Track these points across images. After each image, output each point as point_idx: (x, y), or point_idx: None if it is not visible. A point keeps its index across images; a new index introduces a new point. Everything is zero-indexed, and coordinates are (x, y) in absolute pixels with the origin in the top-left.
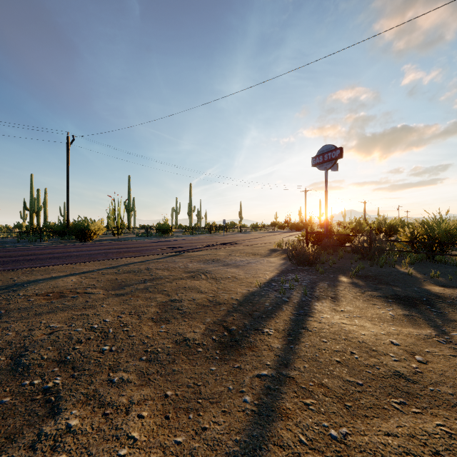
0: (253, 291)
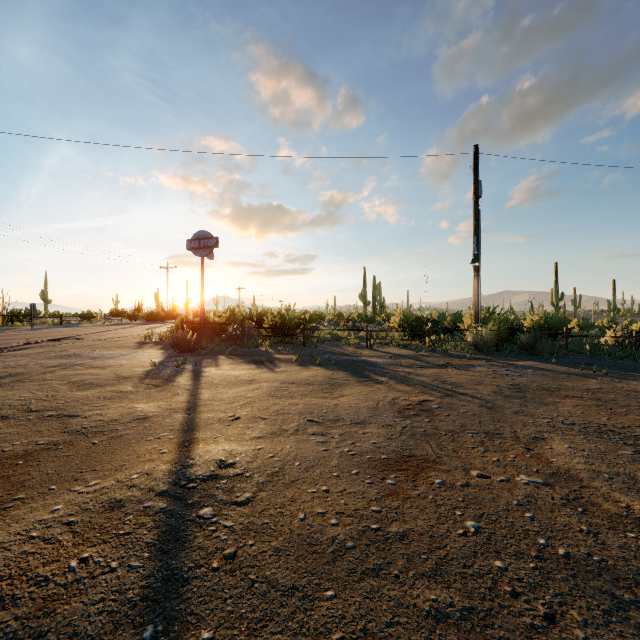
0: (151, 369)
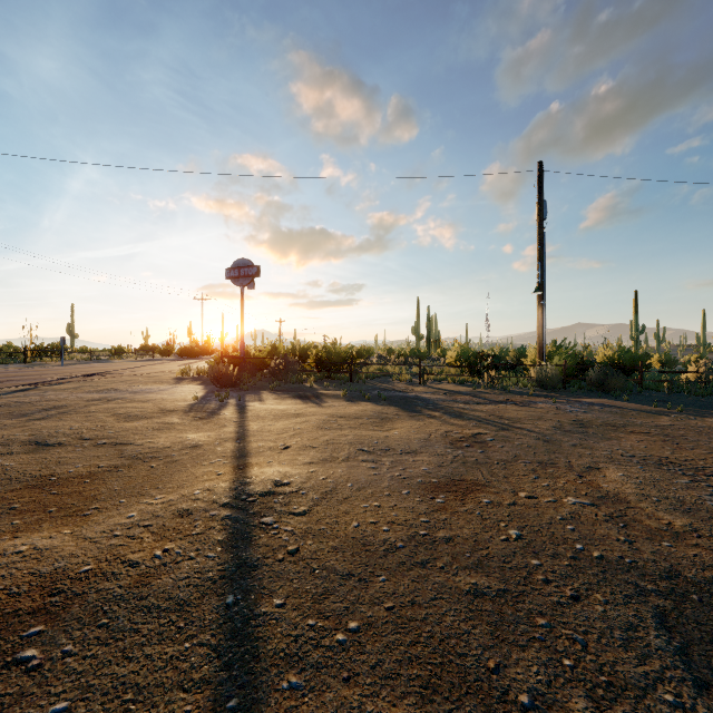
0: (194, 403)
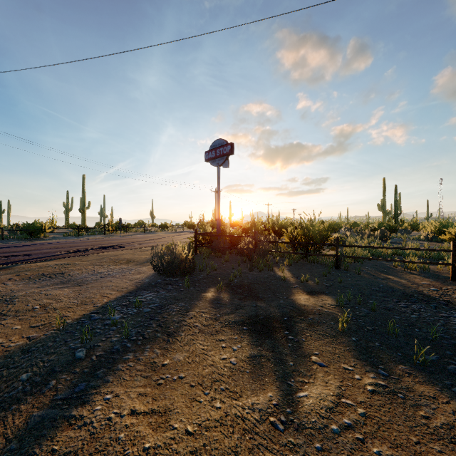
0: (37, 340)
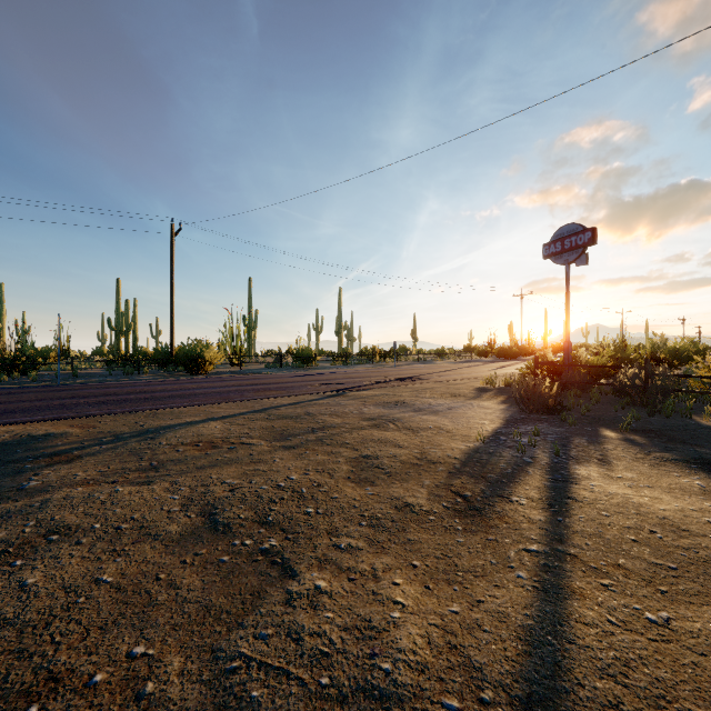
0: (475, 447)
